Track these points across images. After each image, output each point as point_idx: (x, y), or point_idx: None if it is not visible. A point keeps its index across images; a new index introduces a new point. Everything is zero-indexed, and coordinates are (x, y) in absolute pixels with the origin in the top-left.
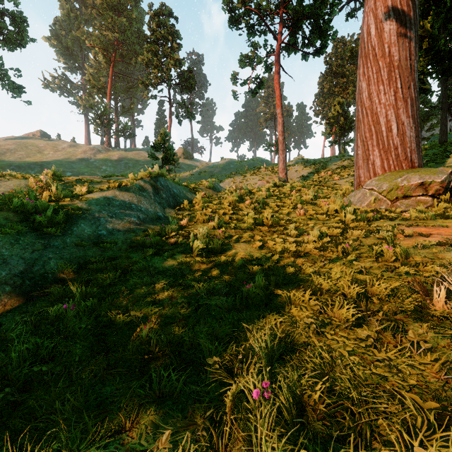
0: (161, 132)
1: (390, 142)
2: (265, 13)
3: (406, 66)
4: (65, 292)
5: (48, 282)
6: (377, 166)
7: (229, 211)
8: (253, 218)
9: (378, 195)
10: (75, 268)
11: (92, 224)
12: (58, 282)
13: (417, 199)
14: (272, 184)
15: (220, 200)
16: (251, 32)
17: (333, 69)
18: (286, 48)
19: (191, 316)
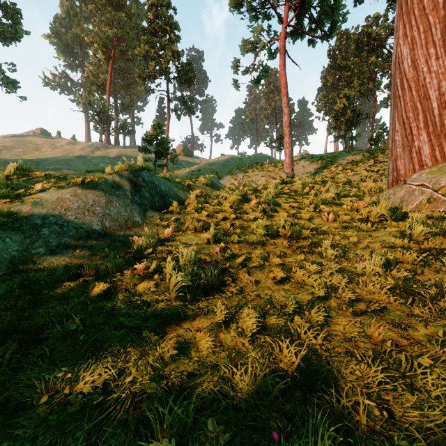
0: (153, 122)
1: (444, 122)
2: None
3: None
4: None
5: None
6: (425, 155)
7: (231, 215)
8: (264, 226)
9: (432, 194)
10: None
11: (25, 237)
12: None
13: None
14: (280, 180)
15: (219, 199)
16: (253, 16)
17: (337, 62)
18: (291, 33)
19: None
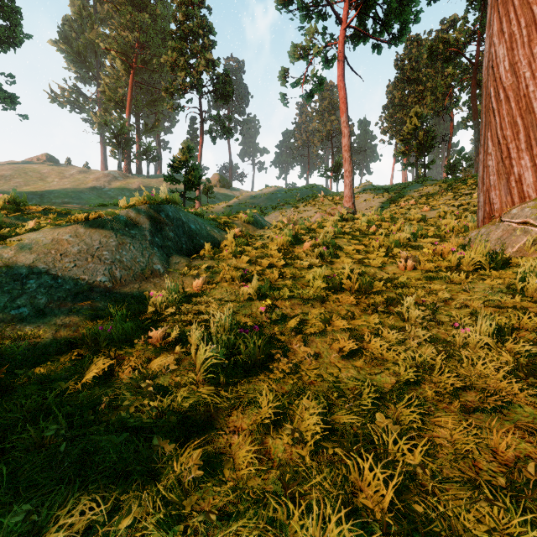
0: (182, 145)
1: None
2: None
3: None
4: None
5: None
6: (527, 184)
7: (279, 260)
8: (323, 276)
9: None
10: None
11: (3, 293)
12: None
13: None
14: (339, 217)
15: (264, 240)
16: (305, 15)
17: (406, 74)
18: (351, 37)
19: None
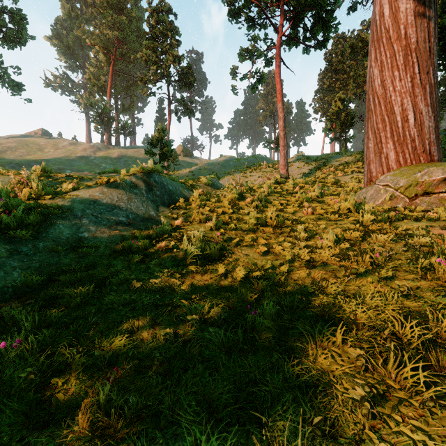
0: (158, 127)
1: (406, 133)
2: (265, 5)
3: (424, 49)
4: (19, 316)
5: (6, 299)
6: (391, 160)
7: (229, 210)
8: (255, 218)
9: (394, 192)
10: (44, 279)
11: (72, 225)
12: (19, 298)
13: (440, 196)
14: (274, 181)
15: (219, 197)
16: (251, 25)
17: (333, 65)
18: (287, 42)
19: (176, 355)
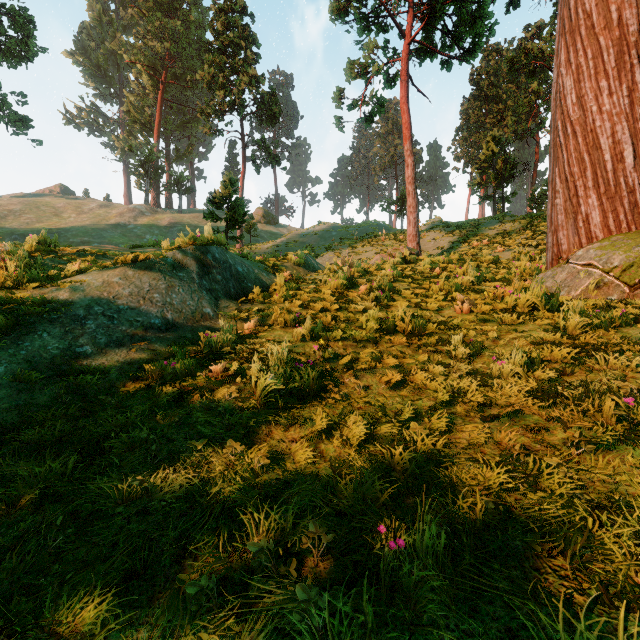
0: (224, 178)
1: (620, 180)
2: None
3: None
4: None
5: None
6: (594, 224)
7: (332, 304)
8: (376, 319)
9: (602, 276)
10: None
11: (66, 332)
12: None
13: None
14: (400, 259)
15: (316, 284)
16: (363, 27)
17: (483, 91)
18: (417, 52)
19: None
